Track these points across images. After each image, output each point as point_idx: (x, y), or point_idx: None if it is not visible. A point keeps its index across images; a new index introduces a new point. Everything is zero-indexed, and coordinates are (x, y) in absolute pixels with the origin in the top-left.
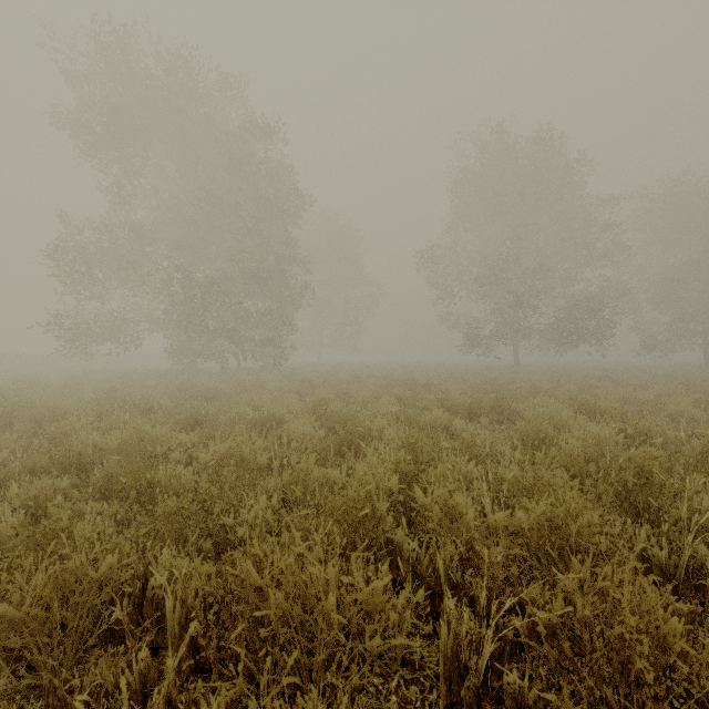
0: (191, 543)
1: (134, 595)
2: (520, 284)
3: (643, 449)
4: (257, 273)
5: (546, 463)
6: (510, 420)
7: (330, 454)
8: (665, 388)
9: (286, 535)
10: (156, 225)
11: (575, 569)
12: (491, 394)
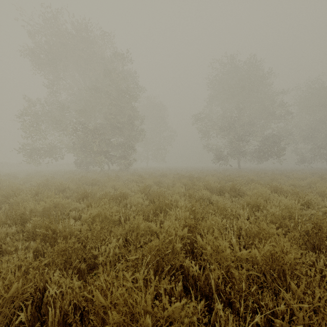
0: (73, 266)
1: (36, 301)
2: (241, 130)
3: (309, 211)
4: (117, 125)
5: (264, 220)
6: (239, 195)
7: (151, 214)
8: (312, 179)
9: (121, 273)
10: (70, 102)
11: (293, 289)
12: (229, 182)
